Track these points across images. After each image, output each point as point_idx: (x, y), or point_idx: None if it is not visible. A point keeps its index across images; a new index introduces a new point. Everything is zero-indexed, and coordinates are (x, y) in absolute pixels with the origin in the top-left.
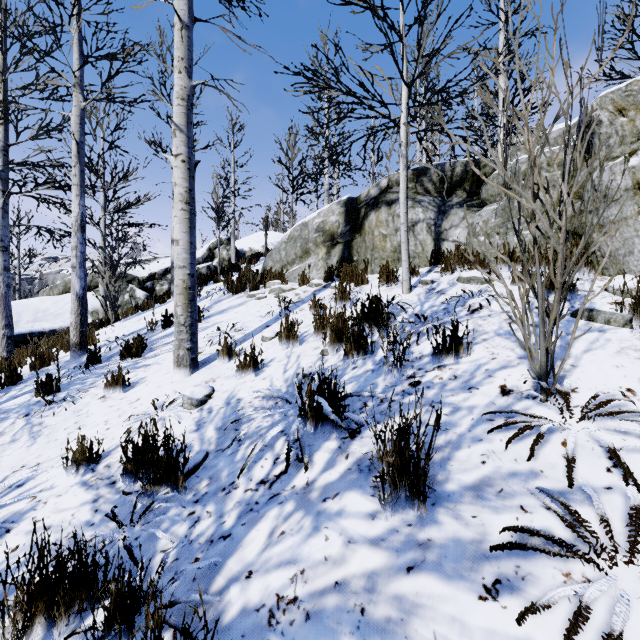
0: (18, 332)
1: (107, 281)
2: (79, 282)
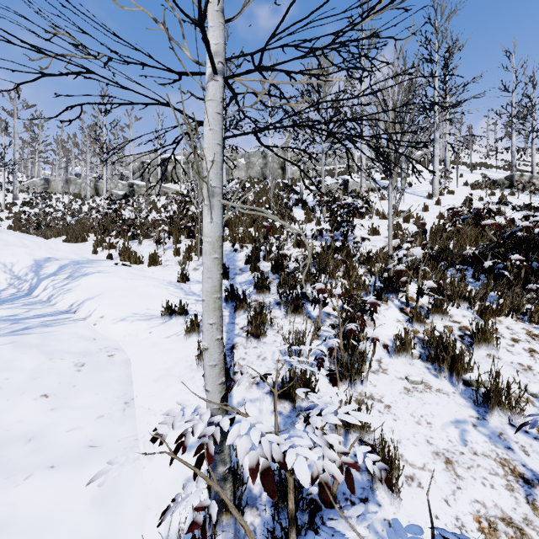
0: None
1: None
2: None
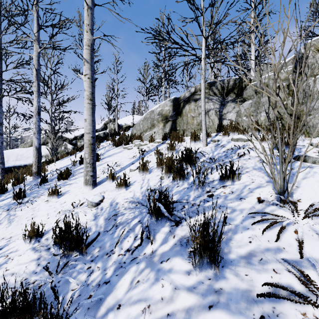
0: (8, 166)
1: (52, 140)
2: (37, 141)
